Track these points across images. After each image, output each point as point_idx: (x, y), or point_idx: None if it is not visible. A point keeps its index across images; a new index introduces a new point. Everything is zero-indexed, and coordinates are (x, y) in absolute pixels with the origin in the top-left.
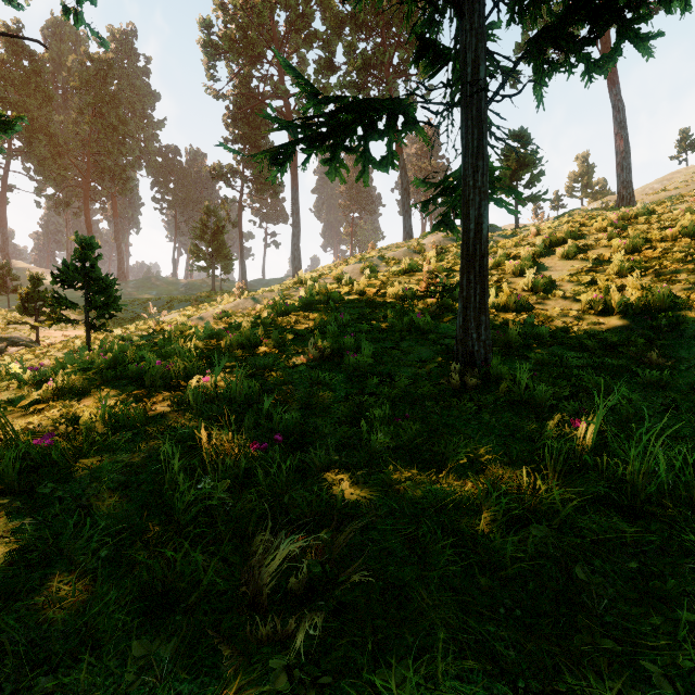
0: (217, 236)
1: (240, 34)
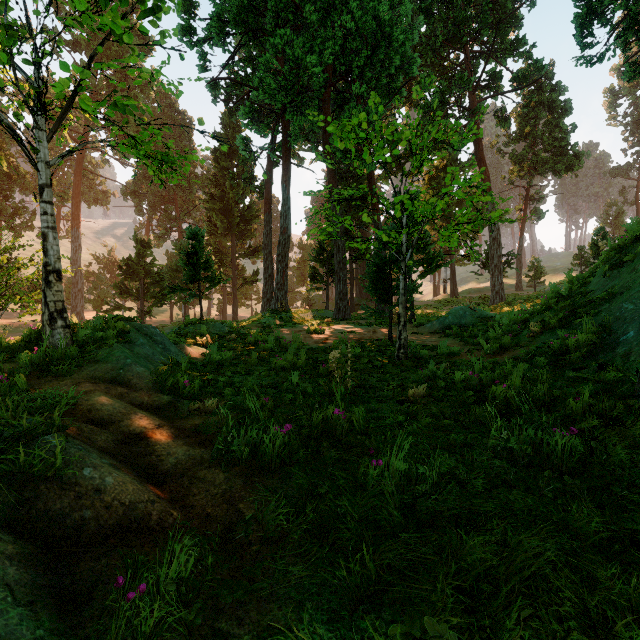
0: (617, 219)
1: (637, 82)
